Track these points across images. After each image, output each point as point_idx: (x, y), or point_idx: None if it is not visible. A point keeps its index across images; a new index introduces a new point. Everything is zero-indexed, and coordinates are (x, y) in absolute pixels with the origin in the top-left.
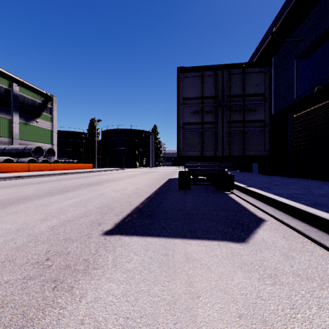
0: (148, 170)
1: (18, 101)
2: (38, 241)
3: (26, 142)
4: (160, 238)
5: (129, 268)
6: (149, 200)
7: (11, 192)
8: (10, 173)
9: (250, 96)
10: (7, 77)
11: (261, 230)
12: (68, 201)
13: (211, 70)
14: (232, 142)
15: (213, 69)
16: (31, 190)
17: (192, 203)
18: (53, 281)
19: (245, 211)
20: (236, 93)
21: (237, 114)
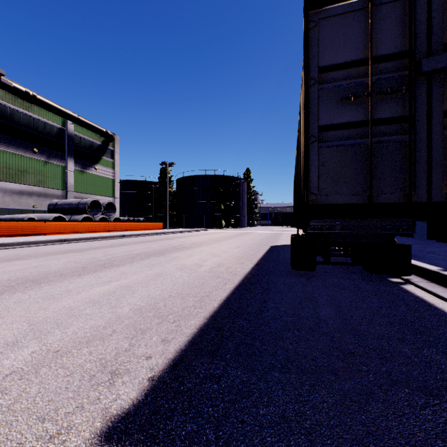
0: (238, 232)
1: (73, 143)
2: None
3: (83, 195)
4: None
5: None
6: (239, 295)
7: (30, 266)
8: (57, 235)
9: None
10: (60, 113)
11: None
12: (95, 290)
13: None
14: None
15: None
16: (61, 263)
17: (331, 308)
18: None
19: None
20: None
21: None
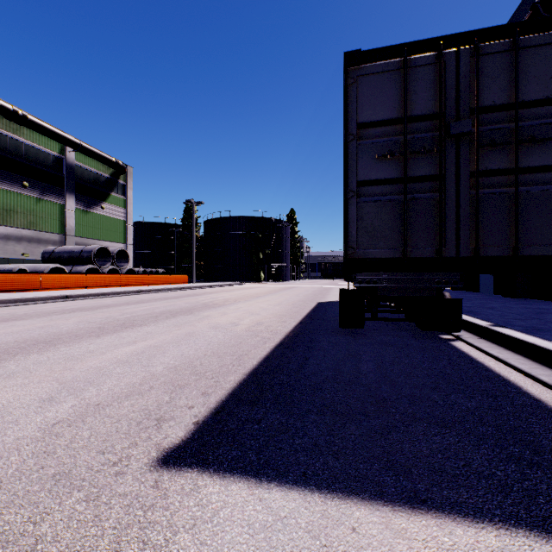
0: (280, 287)
1: (74, 175)
2: None
3: (86, 241)
4: (307, 493)
5: None
6: (280, 353)
7: (35, 326)
8: (56, 290)
9: (533, 105)
10: (57, 137)
11: None
12: (121, 350)
13: (428, 52)
14: (482, 223)
15: (432, 49)
16: (71, 323)
17: (374, 363)
18: None
19: (519, 395)
20: (495, 102)
21: (497, 154)
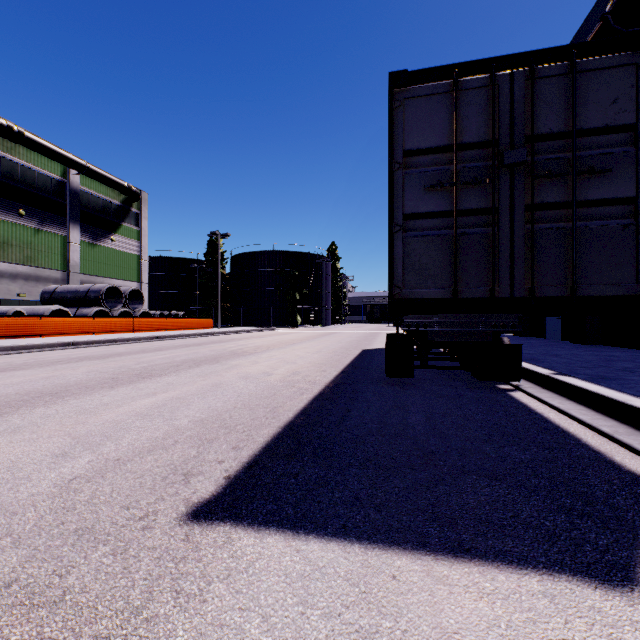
0: (319, 332)
1: (79, 203)
2: (5, 537)
3: (93, 279)
4: (347, 544)
5: None
6: (319, 405)
7: (38, 377)
8: (59, 337)
9: (592, 134)
10: (59, 158)
11: None
12: (139, 403)
13: (480, 74)
14: (538, 261)
15: (484, 70)
16: (79, 373)
17: (423, 415)
18: None
19: (578, 447)
20: (551, 129)
21: (554, 186)
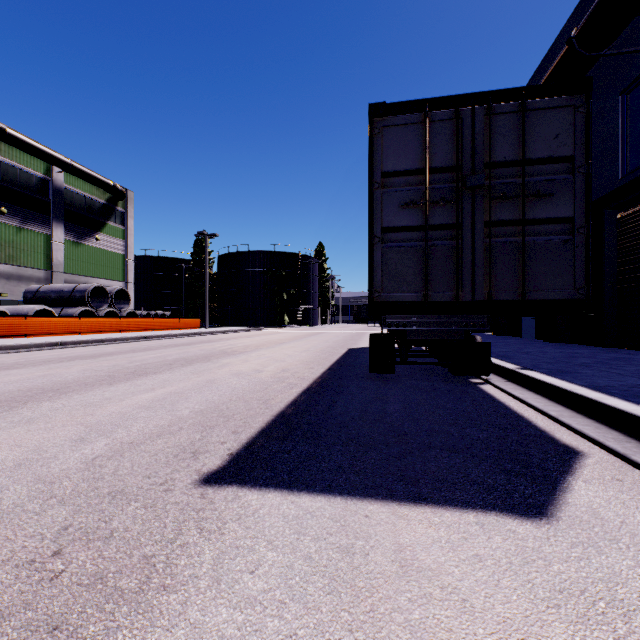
0: (307, 332)
1: (63, 201)
2: (50, 498)
3: (77, 278)
4: (331, 497)
5: (253, 593)
6: (307, 397)
7: (34, 375)
8: (44, 337)
9: (539, 163)
10: (42, 156)
11: (579, 480)
12: (140, 397)
13: (447, 108)
14: (495, 270)
15: (450, 106)
16: (75, 371)
17: (400, 405)
18: (50, 631)
19: (527, 428)
20: (506, 158)
21: (508, 206)
